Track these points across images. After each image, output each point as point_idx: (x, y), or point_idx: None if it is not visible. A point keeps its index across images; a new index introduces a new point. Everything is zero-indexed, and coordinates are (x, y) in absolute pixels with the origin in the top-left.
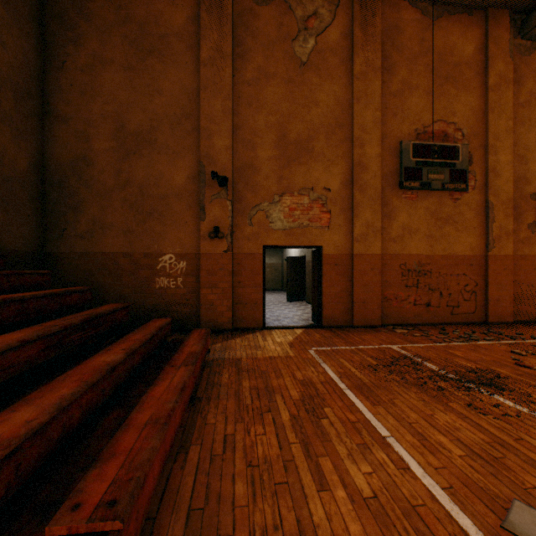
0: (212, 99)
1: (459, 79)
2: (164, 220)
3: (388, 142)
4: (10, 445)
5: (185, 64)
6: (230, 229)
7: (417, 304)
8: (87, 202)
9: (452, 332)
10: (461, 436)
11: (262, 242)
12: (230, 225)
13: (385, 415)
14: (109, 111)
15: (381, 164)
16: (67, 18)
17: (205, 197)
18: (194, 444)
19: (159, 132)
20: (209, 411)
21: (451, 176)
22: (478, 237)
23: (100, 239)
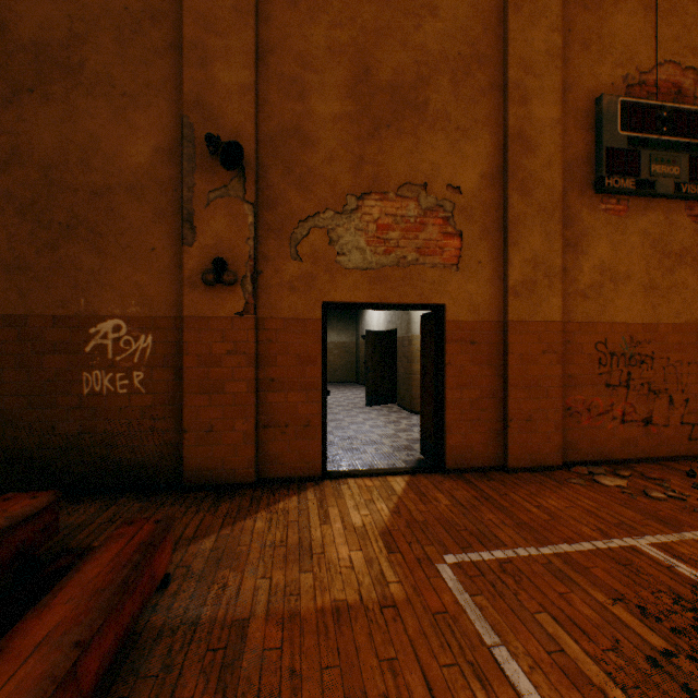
0: None
1: None
2: (102, 244)
3: (573, 99)
4: None
5: None
6: (251, 266)
7: (627, 421)
8: None
9: None
10: None
11: (321, 295)
12: (251, 257)
13: None
14: None
15: (560, 142)
16: None
17: (195, 193)
18: None
19: (90, 47)
20: None
21: (693, 169)
22: None
23: None
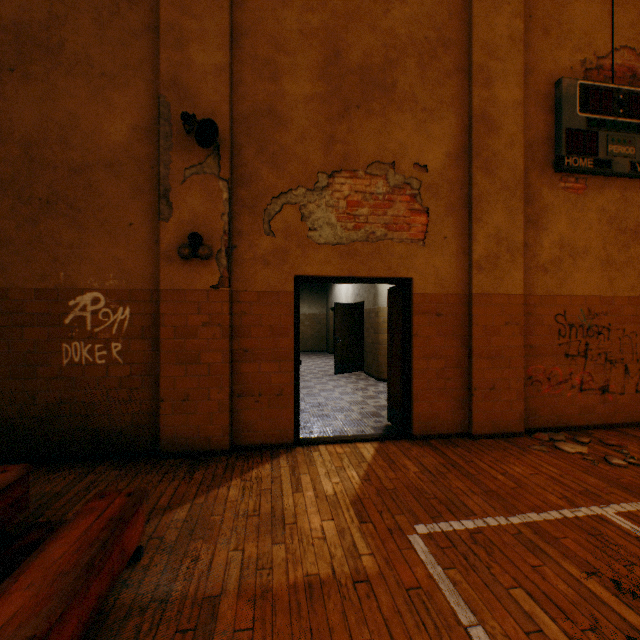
0: None
1: None
2: (81, 219)
3: (534, 82)
4: None
5: None
6: (226, 241)
7: (585, 389)
8: None
9: None
10: None
11: (293, 269)
12: (226, 232)
13: None
14: None
15: (521, 123)
16: None
17: (171, 170)
18: None
19: (69, 28)
20: None
21: None
22: None
23: None
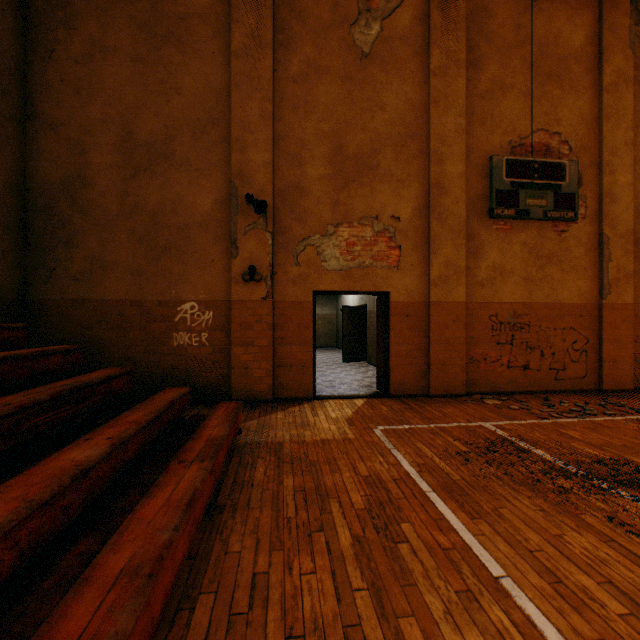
0: (246, 100)
1: (565, 78)
2: (184, 258)
3: (474, 158)
4: None
5: (211, 54)
6: (270, 270)
7: (512, 366)
8: (83, 233)
9: (559, 404)
10: (614, 576)
11: (312, 286)
12: (270, 264)
13: (492, 537)
14: (111, 115)
15: (465, 186)
16: None
17: (238, 227)
18: (205, 592)
19: (177, 143)
20: (233, 530)
21: (556, 201)
22: (590, 280)
23: (99, 283)
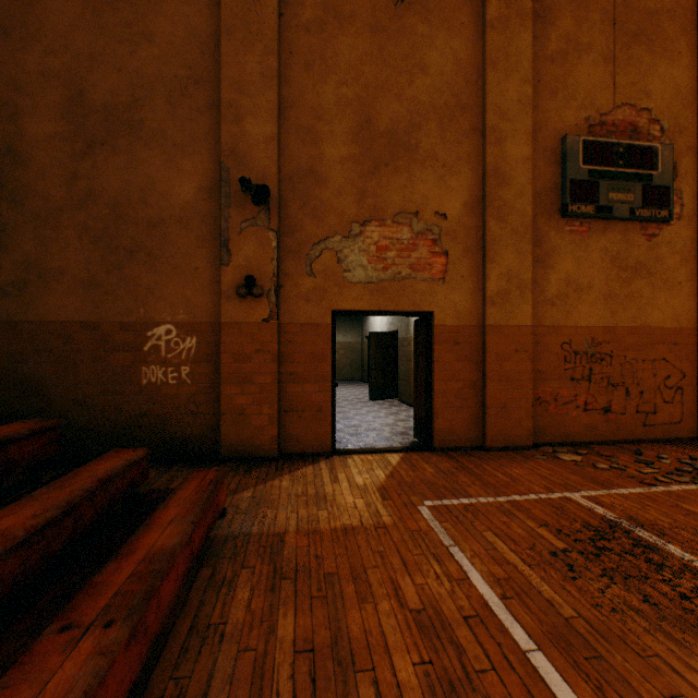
0: (242, 51)
1: (656, 38)
2: (157, 264)
3: (542, 138)
4: None
5: None
6: (275, 282)
7: (589, 409)
8: (14, 230)
9: (659, 460)
10: None
11: (331, 304)
12: (275, 274)
13: None
14: (55, 68)
15: (531, 175)
16: None
17: (230, 224)
18: None
19: (148, 108)
20: None
21: (646, 196)
22: (686, 298)
23: (38, 298)
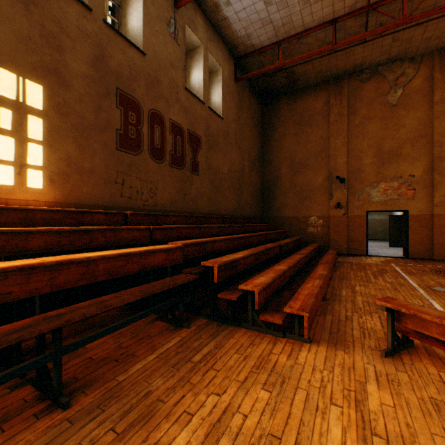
0: (336, 140)
1: None
2: (311, 201)
3: None
4: (307, 253)
5: (321, 126)
6: (346, 203)
7: None
8: (278, 195)
9: None
10: (441, 282)
11: (365, 209)
12: (346, 201)
13: (412, 277)
14: (287, 156)
15: None
16: (271, 121)
17: (332, 188)
18: (337, 271)
19: (309, 161)
20: (340, 268)
21: None
22: None
23: (283, 211)
